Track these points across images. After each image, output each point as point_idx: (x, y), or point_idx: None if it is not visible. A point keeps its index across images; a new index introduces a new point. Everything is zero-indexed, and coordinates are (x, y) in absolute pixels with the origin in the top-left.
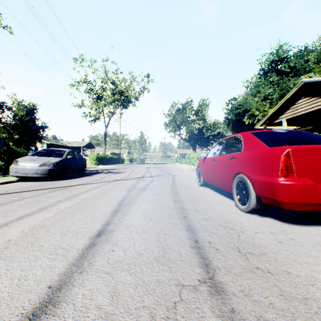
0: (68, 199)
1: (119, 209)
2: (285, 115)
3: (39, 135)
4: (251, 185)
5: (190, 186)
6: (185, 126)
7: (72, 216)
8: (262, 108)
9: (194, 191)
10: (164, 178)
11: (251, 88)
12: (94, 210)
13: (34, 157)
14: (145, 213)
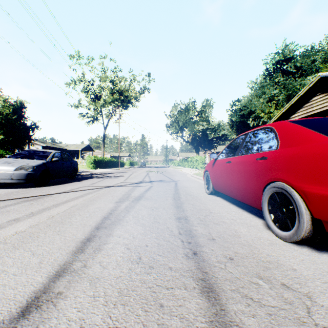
0: (31, 216)
1: (94, 236)
2: (297, 113)
3: (28, 135)
4: (301, 201)
5: (197, 194)
6: (188, 127)
7: (11, 252)
8: (268, 110)
9: (202, 202)
10: (165, 184)
11: (256, 89)
12: (54, 238)
13: (11, 159)
14: (132, 244)
